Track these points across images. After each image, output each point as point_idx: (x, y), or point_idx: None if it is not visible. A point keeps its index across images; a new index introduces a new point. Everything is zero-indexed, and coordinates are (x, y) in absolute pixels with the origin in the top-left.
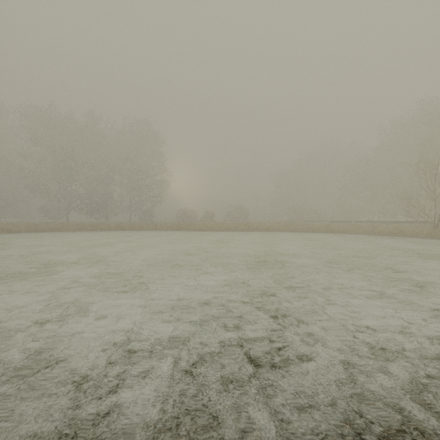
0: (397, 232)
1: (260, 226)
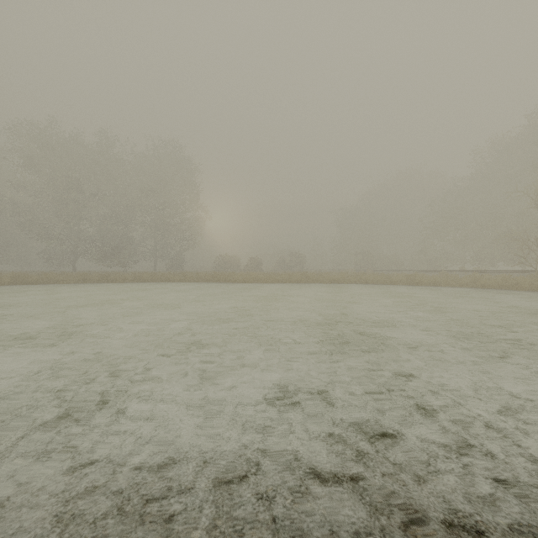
0: (509, 284)
1: (322, 277)
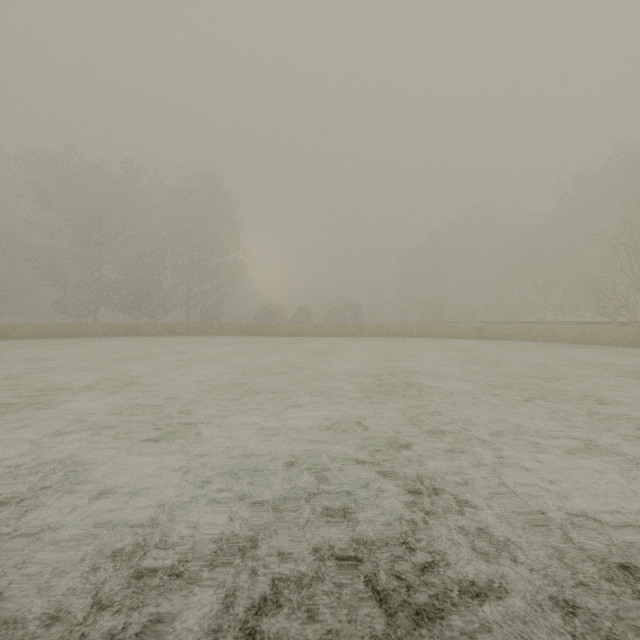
0: (585, 337)
1: (380, 329)
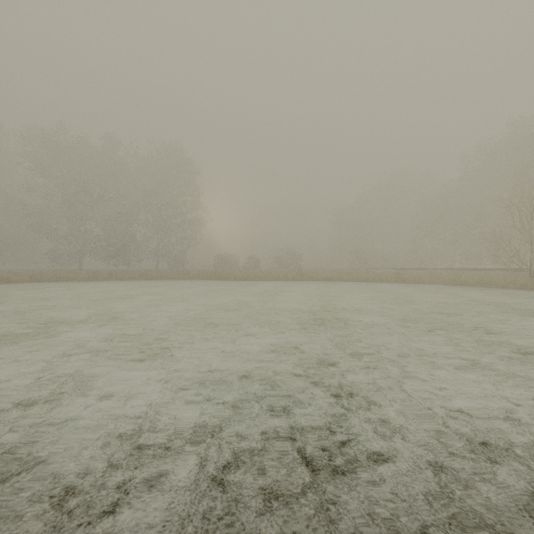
0: (485, 281)
1: (316, 275)
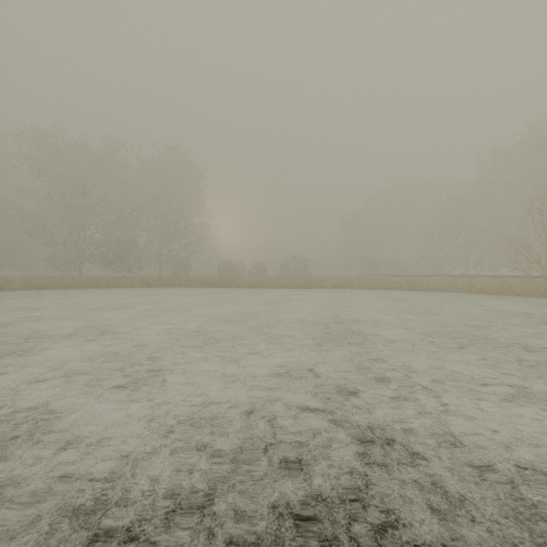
0: (503, 289)
1: (325, 282)
